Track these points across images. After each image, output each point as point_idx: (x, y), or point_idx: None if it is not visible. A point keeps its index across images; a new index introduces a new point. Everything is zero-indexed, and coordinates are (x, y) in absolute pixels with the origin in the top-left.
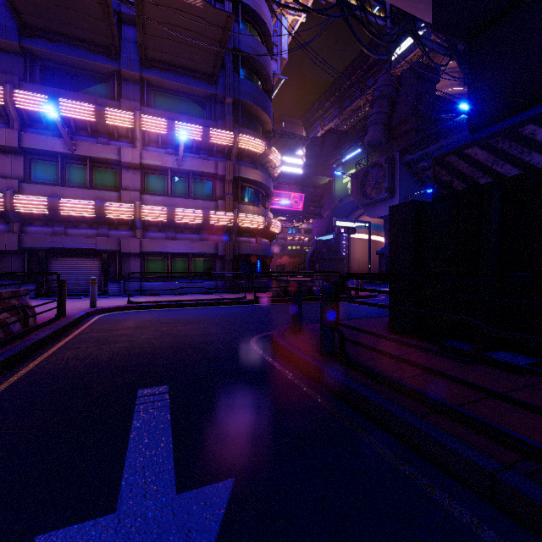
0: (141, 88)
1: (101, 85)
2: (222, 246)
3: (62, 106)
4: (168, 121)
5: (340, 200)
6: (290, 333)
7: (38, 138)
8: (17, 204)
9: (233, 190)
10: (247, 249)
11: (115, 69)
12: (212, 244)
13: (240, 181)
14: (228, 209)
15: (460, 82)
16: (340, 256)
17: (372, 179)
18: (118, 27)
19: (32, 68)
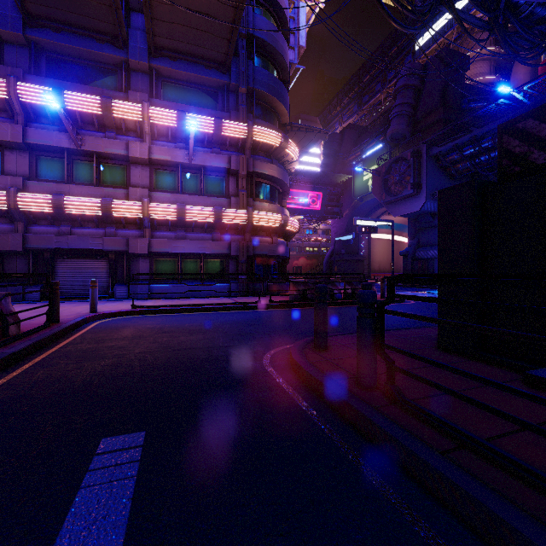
0: (150, 79)
1: (108, 77)
2: (235, 246)
3: (67, 98)
4: (178, 113)
5: (360, 198)
6: (312, 349)
7: (43, 133)
8: (21, 202)
9: (247, 186)
10: (262, 249)
11: (123, 60)
12: (224, 244)
13: (254, 176)
14: (241, 206)
15: (490, 70)
16: (359, 257)
17: (395, 175)
18: (127, 15)
19: (38, 60)
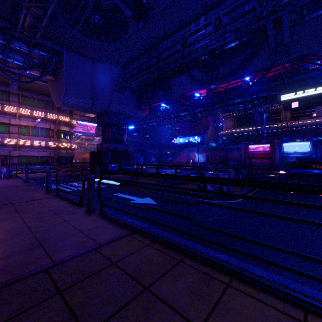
0: (18, 96)
1: (0, 94)
2: (52, 153)
3: None
4: (31, 111)
5: None
6: None
7: None
8: None
9: (57, 133)
10: (63, 154)
11: (8, 90)
12: (48, 153)
13: (60, 131)
14: (55, 141)
15: None
16: None
17: None
18: None
19: None
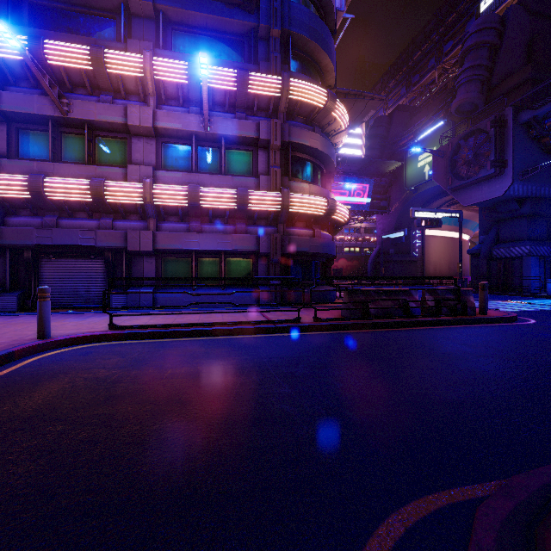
0: (157, 27)
1: (105, 27)
2: (265, 241)
3: (47, 49)
4: (190, 63)
5: (414, 188)
6: None
7: (21, 98)
8: None
9: (281, 162)
10: (301, 244)
11: (121, 1)
12: (251, 238)
13: (290, 149)
14: (273, 187)
15: None
16: (411, 257)
17: (468, 152)
18: None
19: (18, 8)
